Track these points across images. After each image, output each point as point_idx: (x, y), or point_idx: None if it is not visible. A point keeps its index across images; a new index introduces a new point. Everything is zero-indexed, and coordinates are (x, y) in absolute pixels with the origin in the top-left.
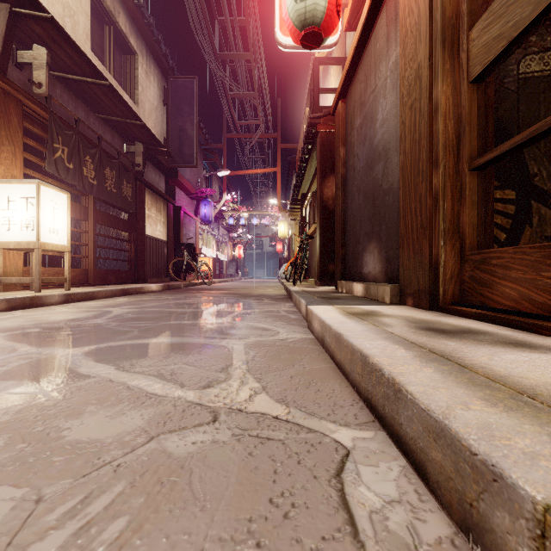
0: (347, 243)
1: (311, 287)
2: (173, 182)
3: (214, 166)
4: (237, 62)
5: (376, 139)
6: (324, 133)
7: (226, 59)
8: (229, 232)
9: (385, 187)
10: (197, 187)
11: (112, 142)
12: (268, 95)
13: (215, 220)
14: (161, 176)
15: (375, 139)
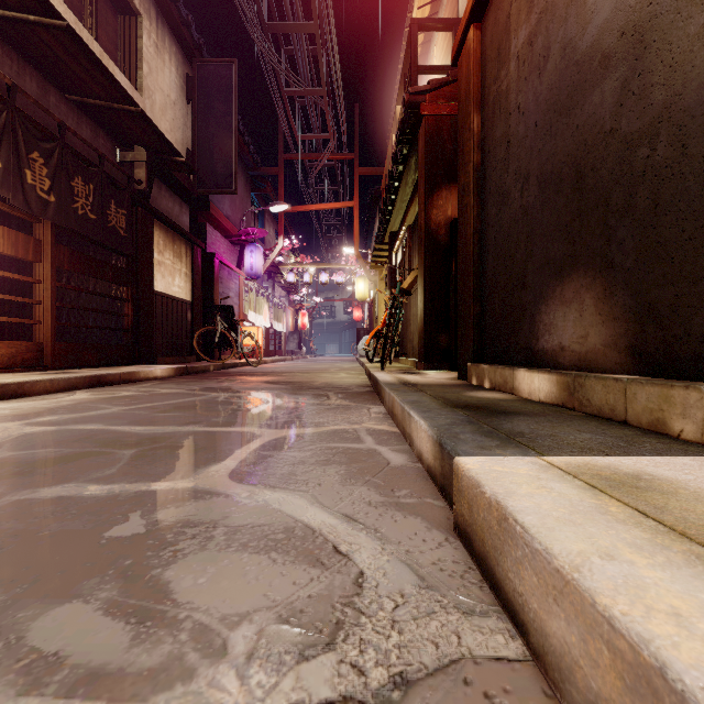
0: (487, 291)
1: (411, 372)
2: (204, 217)
3: (267, 201)
4: (295, 42)
5: (591, 30)
6: (431, 118)
7: (281, 40)
8: (289, 293)
9: (632, 127)
10: (241, 227)
11: (93, 142)
12: (341, 93)
13: (269, 276)
14: (183, 207)
15: (587, 31)
